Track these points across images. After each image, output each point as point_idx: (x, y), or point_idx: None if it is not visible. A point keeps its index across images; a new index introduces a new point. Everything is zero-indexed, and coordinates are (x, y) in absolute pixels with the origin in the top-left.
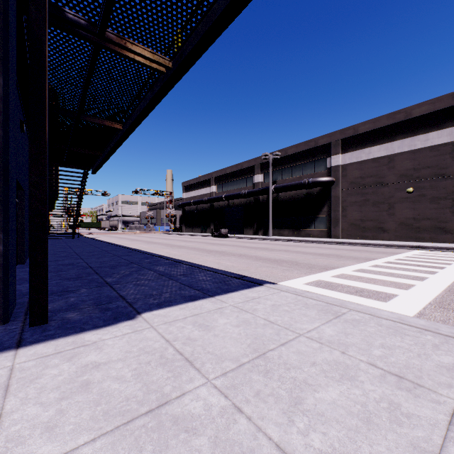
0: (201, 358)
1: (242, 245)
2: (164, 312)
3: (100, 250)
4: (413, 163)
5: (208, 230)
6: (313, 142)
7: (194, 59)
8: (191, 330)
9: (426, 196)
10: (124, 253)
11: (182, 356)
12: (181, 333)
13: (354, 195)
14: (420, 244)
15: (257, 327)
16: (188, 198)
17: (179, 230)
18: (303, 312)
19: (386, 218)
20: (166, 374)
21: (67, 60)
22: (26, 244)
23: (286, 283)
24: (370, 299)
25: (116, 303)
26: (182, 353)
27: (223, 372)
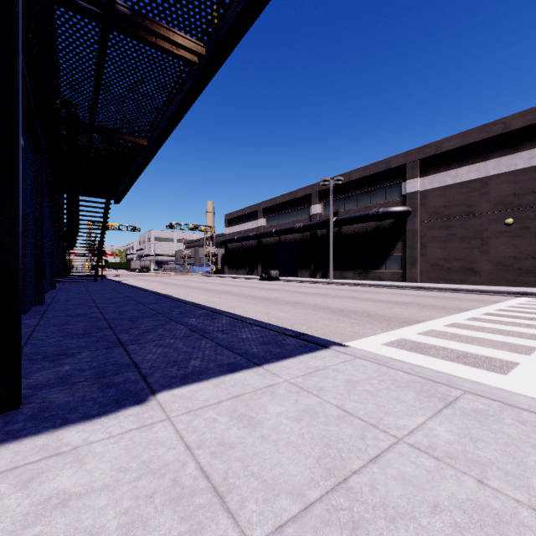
0: (240, 488)
1: (297, 291)
2: (190, 391)
3: (123, 297)
4: (513, 187)
5: (256, 272)
6: (384, 163)
7: (235, 40)
8: (226, 427)
9: (531, 228)
10: (151, 300)
11: (208, 482)
12: (210, 432)
13: (436, 228)
14: (523, 290)
15: (327, 422)
16: (231, 233)
17: (220, 271)
18: (395, 395)
19: (477, 256)
20: (177, 525)
21: (70, 50)
22: (30, 289)
23: (359, 343)
24: (481, 368)
25: (125, 375)
26: (209, 475)
27: (276, 525)
